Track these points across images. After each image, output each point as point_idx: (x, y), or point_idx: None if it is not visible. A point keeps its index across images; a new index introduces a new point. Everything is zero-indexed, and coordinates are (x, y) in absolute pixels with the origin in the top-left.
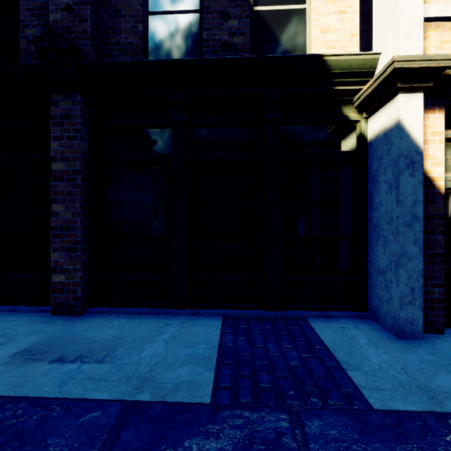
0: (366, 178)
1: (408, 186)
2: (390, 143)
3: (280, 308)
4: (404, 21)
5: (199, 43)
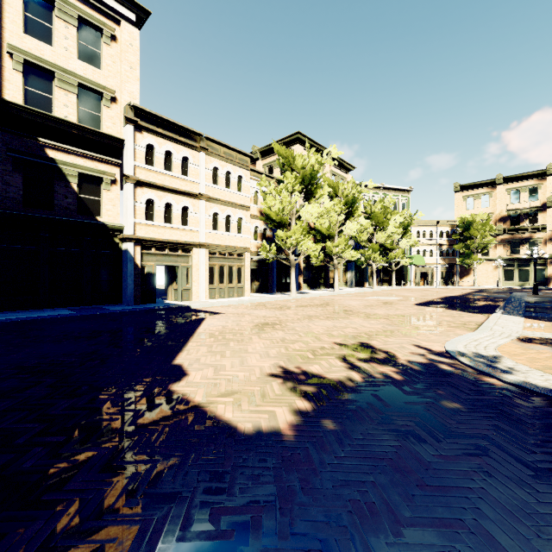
0: (122, 261)
1: (130, 266)
2: (126, 254)
3: (90, 305)
4: (129, 223)
5: (53, 203)
